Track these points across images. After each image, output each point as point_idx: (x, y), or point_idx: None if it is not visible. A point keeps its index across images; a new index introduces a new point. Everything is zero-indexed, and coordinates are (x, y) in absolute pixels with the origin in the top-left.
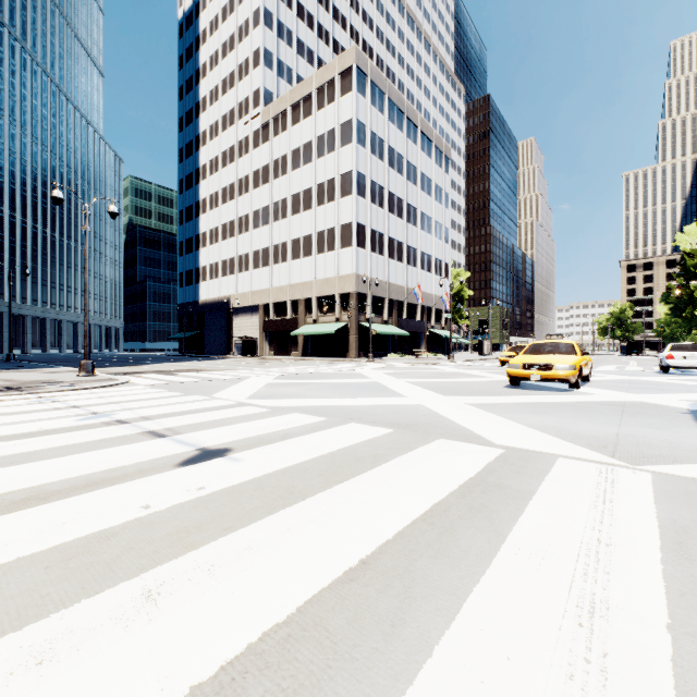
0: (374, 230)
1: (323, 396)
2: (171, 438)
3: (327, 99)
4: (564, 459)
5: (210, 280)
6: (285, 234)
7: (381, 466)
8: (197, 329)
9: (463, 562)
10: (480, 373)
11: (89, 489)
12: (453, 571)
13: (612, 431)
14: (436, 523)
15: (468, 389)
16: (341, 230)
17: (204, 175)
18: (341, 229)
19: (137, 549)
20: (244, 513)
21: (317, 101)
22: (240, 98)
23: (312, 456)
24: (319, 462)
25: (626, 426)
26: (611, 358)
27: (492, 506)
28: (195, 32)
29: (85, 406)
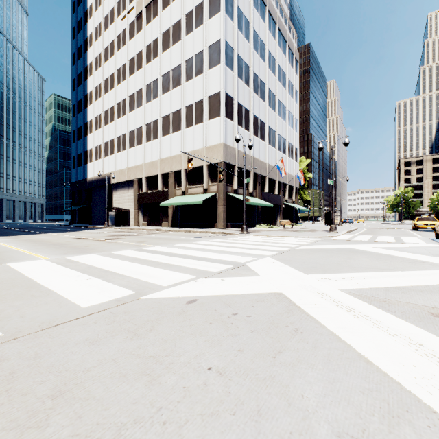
0: (240, 104)
1: None
2: None
3: None
4: None
5: (95, 160)
6: (156, 113)
7: None
8: (86, 203)
9: None
10: None
11: None
12: None
13: None
14: None
15: None
16: (209, 101)
17: (90, 71)
18: (209, 100)
19: None
20: None
21: None
22: None
23: None
24: None
25: None
26: None
27: None
28: None
29: None
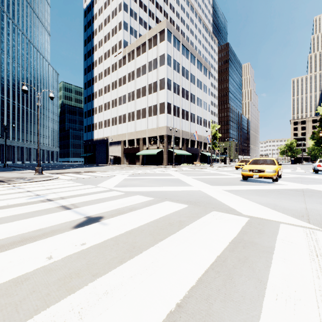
0: (175, 105)
1: (151, 186)
2: (72, 210)
3: (153, 44)
4: (283, 224)
5: (99, 129)
6: (133, 108)
7: (184, 229)
8: (93, 152)
9: (243, 306)
10: (226, 173)
11: (21, 244)
12: (238, 314)
13: (303, 206)
14: (220, 271)
15: (222, 182)
16: (159, 105)
17: (96, 81)
18: (159, 105)
19: (37, 292)
20: (106, 262)
21: (148, 45)
22: (112, 44)
23: (145, 222)
24: (150, 225)
25: (309, 203)
26: (287, 166)
27: (251, 258)
28: (92, 14)
29: (33, 191)
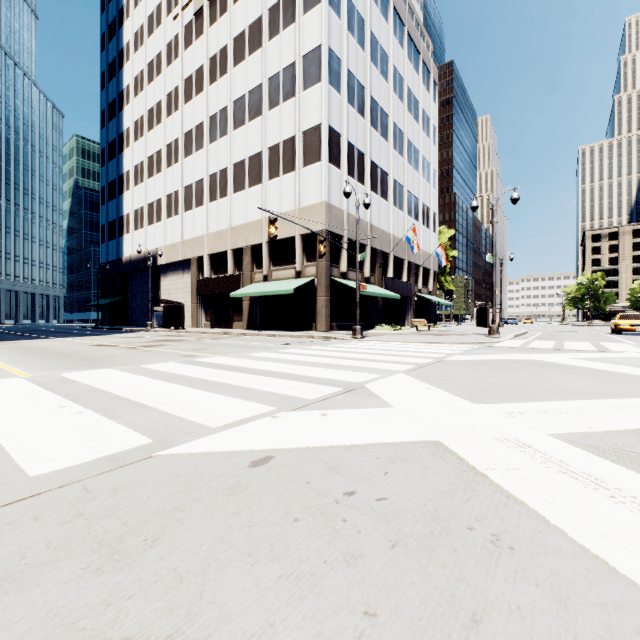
0: (351, 144)
1: None
2: None
3: None
4: None
5: (135, 231)
6: (225, 158)
7: None
8: (121, 294)
9: None
10: None
11: None
12: None
13: None
14: None
15: None
16: (304, 138)
17: (128, 98)
18: (304, 137)
19: None
20: None
21: None
22: None
23: None
24: None
25: None
26: None
27: None
28: None
29: None
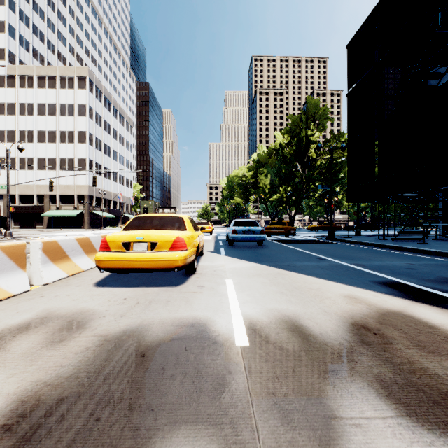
0: (97, 163)
1: None
2: None
3: (68, 85)
4: None
5: None
6: (32, 153)
7: None
8: None
9: None
10: None
11: None
12: None
13: None
14: None
15: None
16: (78, 160)
17: None
18: (78, 160)
19: None
20: None
21: (60, 83)
22: None
23: None
24: None
25: None
26: None
27: None
28: None
29: None
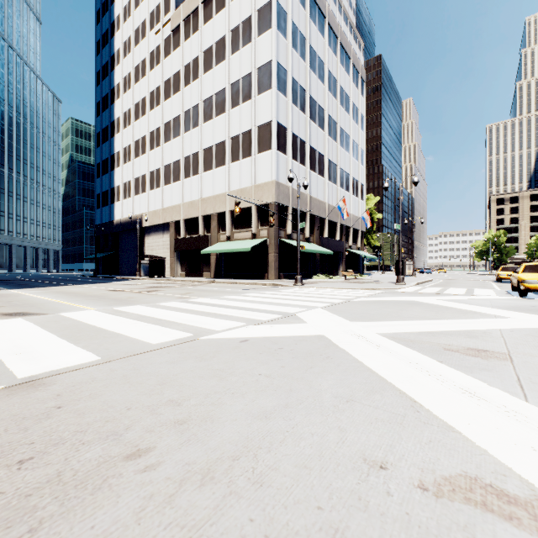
0: (295, 135)
1: None
2: None
3: None
4: None
5: (124, 199)
6: (197, 144)
7: None
8: (113, 249)
9: None
10: None
11: None
12: None
13: None
14: None
15: None
16: (258, 131)
17: (118, 94)
18: (258, 130)
19: None
20: None
21: None
22: (151, 7)
23: None
24: None
25: None
26: None
27: None
28: None
29: None
